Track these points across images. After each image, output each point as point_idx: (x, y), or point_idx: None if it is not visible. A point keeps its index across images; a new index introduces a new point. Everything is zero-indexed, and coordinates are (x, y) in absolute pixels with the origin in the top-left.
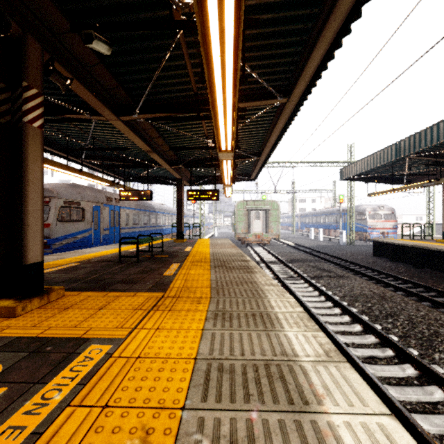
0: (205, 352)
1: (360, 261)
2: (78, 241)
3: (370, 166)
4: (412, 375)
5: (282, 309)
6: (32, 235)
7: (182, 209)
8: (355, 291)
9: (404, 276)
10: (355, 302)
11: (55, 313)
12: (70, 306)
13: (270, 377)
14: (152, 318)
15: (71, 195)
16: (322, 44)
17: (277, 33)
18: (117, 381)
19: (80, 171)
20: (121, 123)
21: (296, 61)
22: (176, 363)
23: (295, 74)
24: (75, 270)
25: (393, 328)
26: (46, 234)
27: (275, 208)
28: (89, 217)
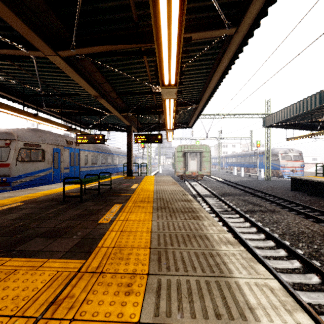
0: None
1: (281, 195)
2: (38, 179)
3: (293, 113)
4: None
5: (271, 316)
6: None
7: (131, 151)
8: (293, 228)
9: None
10: (298, 241)
11: None
12: None
13: None
14: None
15: (32, 138)
16: None
17: None
18: None
19: (35, 115)
20: (60, 59)
21: None
22: None
23: None
24: (9, 213)
25: None
26: (5, 172)
27: (207, 151)
28: (50, 158)
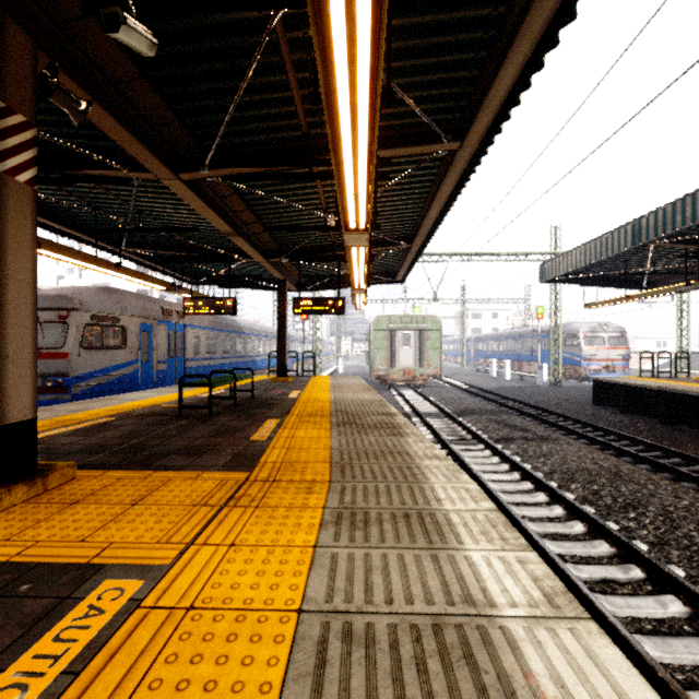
0: (319, 595)
1: (573, 413)
2: (116, 381)
3: (590, 259)
4: (679, 615)
5: (456, 503)
6: (14, 373)
7: (285, 329)
8: (569, 464)
9: (647, 438)
10: (571, 482)
11: (52, 512)
12: (82, 498)
13: (445, 654)
14: (224, 523)
15: (104, 307)
16: (523, 42)
17: (444, 25)
18: (143, 666)
19: (118, 266)
20: (181, 184)
21: (476, 76)
22: (262, 622)
23: (474, 100)
24: (103, 430)
25: (638, 528)
26: (61, 369)
27: (435, 327)
28: (134, 342)
